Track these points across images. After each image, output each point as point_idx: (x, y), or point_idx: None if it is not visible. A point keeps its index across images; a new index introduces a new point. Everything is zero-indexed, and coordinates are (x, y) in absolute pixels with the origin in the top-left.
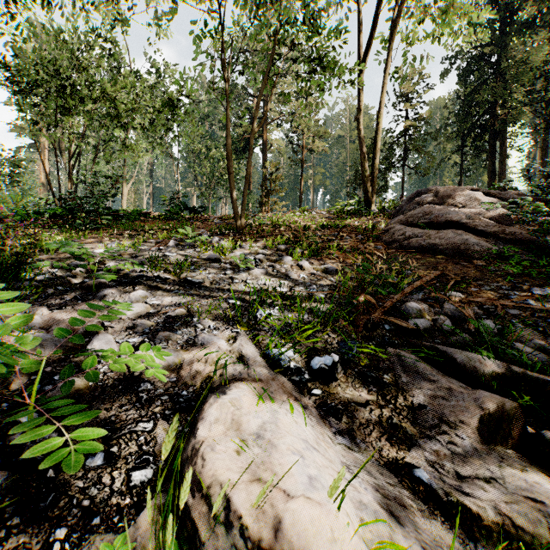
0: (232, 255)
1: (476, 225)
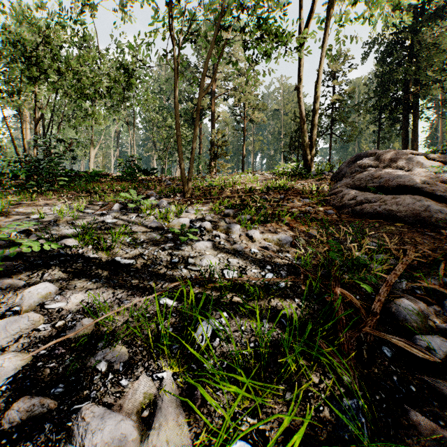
0: (176, 222)
1: (433, 190)
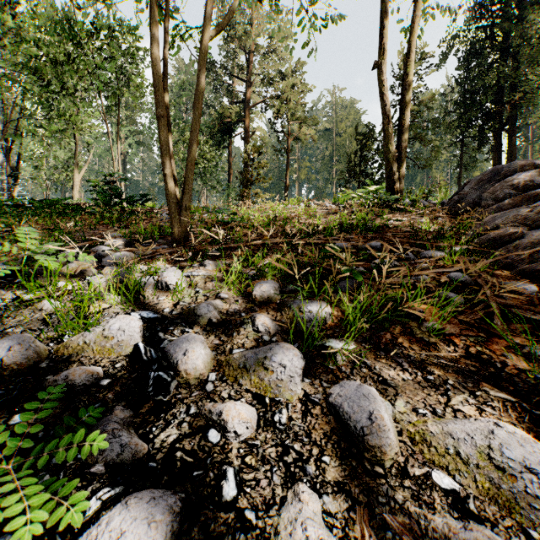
0: (90, 336)
1: None
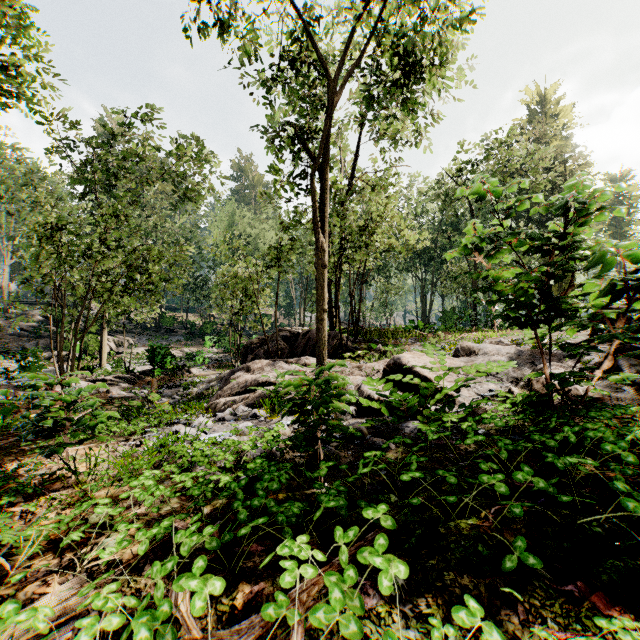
0: None
1: (28, 329)
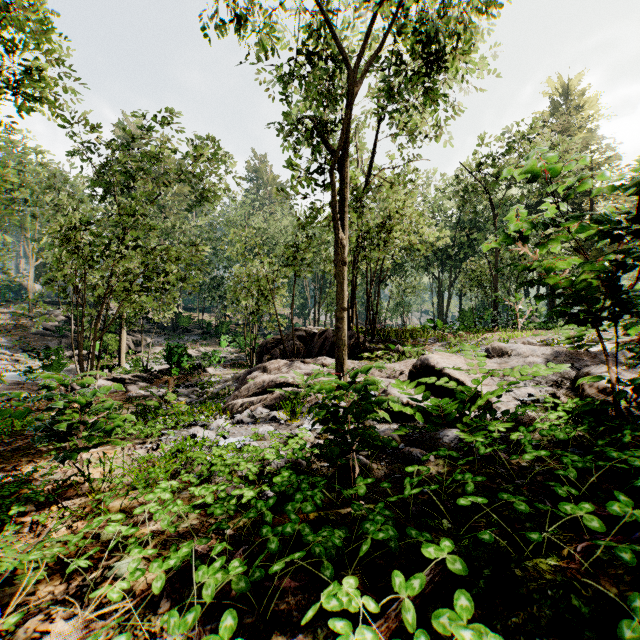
0: None
1: (51, 329)
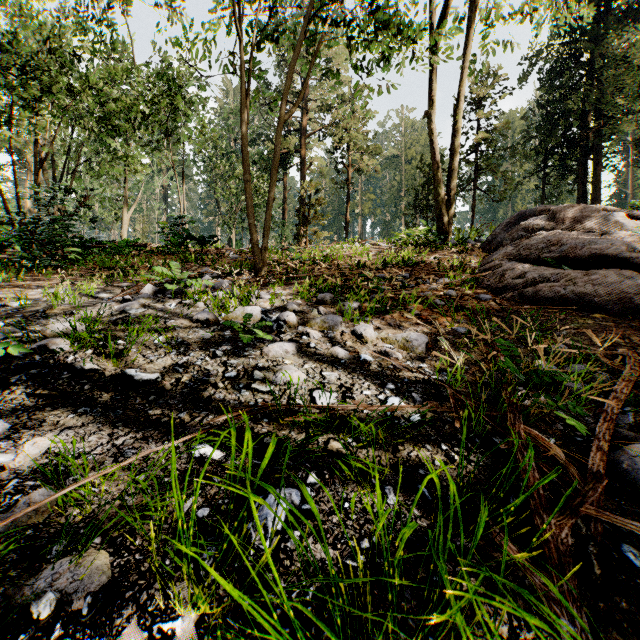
0: (238, 313)
1: None
